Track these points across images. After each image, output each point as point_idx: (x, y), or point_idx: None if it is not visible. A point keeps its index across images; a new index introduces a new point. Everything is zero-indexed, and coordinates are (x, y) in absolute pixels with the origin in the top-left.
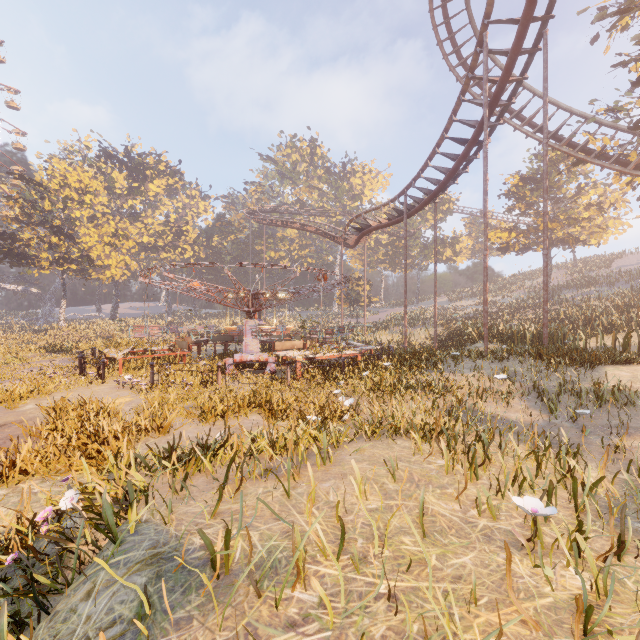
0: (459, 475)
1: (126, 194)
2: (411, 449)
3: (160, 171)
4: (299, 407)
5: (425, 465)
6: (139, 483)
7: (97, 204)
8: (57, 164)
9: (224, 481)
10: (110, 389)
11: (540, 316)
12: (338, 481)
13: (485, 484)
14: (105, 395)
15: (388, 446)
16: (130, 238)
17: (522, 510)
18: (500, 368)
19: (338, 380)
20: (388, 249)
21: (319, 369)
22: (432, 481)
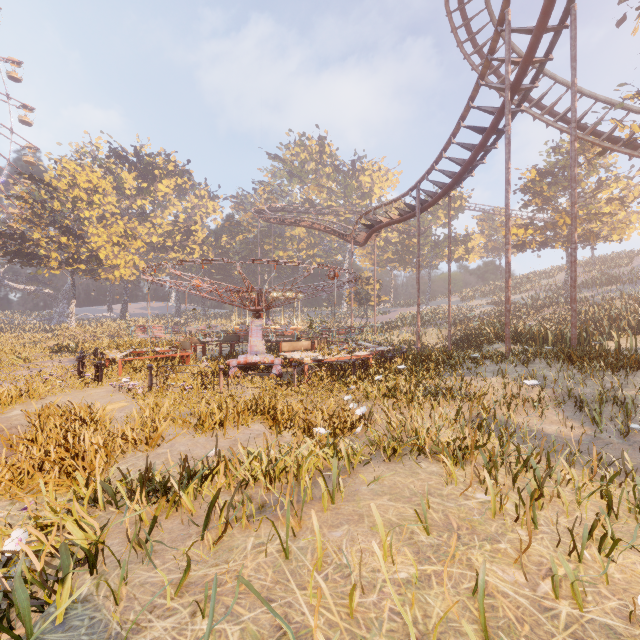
0: (509, 518)
1: (135, 194)
2: (440, 476)
3: (169, 171)
4: (305, 416)
5: (462, 501)
6: (83, 538)
7: (106, 204)
8: (66, 164)
9: (203, 529)
10: (106, 392)
11: (559, 316)
12: (353, 527)
13: (546, 533)
14: (99, 399)
15: (411, 471)
16: (138, 238)
17: (611, 582)
18: (527, 372)
19: (348, 384)
20: (398, 248)
21: (328, 371)
22: (476, 528)
